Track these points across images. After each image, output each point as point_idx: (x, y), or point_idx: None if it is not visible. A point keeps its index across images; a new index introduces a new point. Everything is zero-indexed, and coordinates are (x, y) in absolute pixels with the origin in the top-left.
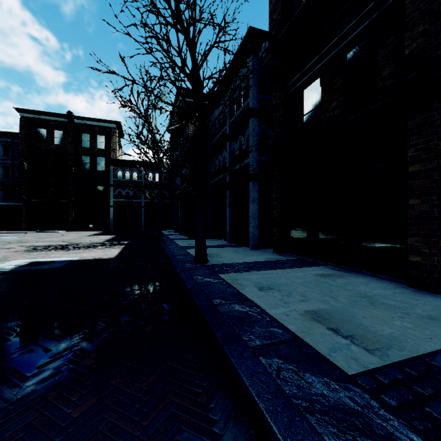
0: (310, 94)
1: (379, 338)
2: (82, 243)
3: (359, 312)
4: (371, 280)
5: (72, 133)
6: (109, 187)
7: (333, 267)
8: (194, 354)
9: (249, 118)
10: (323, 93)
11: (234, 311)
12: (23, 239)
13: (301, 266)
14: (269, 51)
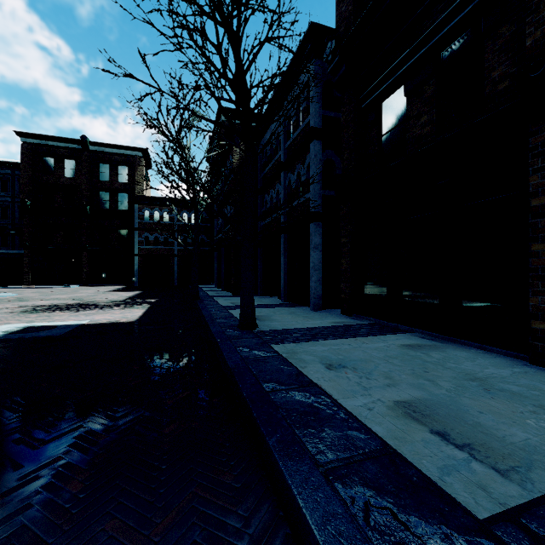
0: (390, 108)
1: (511, 449)
2: (97, 302)
3: (471, 404)
4: (477, 354)
5: (86, 163)
6: (133, 231)
7: (422, 335)
8: (235, 473)
9: (310, 141)
10: (408, 105)
11: (294, 403)
12: (23, 296)
13: (380, 333)
14: (336, 52)
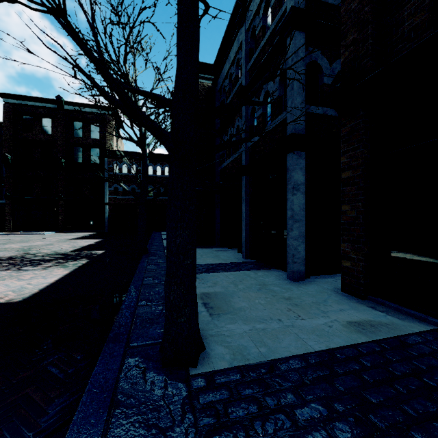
0: None
1: None
2: (37, 254)
3: None
4: None
5: (62, 121)
6: (104, 182)
7: None
8: None
9: (286, 35)
10: None
11: None
12: None
13: None
14: None
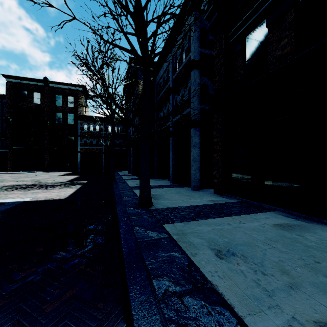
0: (253, 39)
1: None
2: (47, 183)
3: None
4: None
5: (47, 94)
6: (77, 137)
7: (285, 213)
8: None
9: (190, 70)
10: (270, 33)
11: (190, 326)
12: (1, 179)
13: (250, 211)
14: (211, 2)
